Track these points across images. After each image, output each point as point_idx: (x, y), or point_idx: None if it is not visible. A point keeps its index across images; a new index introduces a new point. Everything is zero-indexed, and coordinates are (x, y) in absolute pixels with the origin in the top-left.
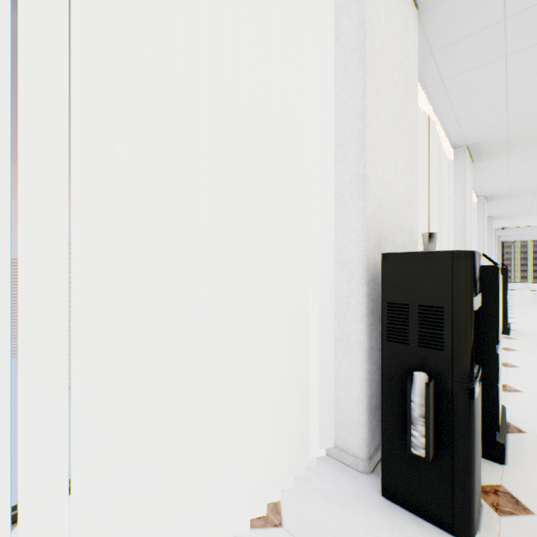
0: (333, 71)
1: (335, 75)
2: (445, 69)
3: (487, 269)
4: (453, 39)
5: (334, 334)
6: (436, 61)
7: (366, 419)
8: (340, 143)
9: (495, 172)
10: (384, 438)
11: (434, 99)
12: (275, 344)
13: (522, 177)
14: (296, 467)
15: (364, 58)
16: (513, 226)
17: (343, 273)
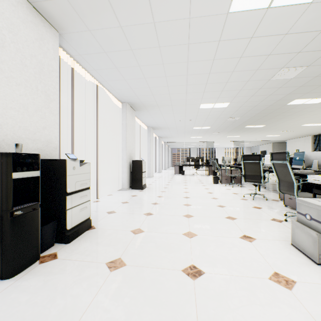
0: None
1: None
2: (92, 64)
3: (63, 161)
4: (87, 52)
5: None
6: (85, 59)
7: None
8: None
9: (147, 117)
10: None
11: (96, 77)
12: None
13: (159, 121)
14: None
15: None
16: (171, 142)
17: None
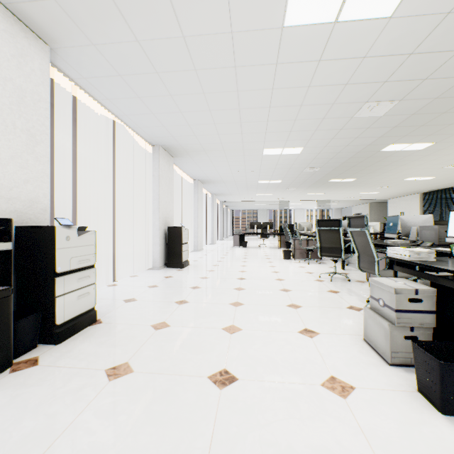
0: None
1: None
2: (103, 92)
3: (51, 228)
4: (94, 75)
5: None
6: (93, 85)
7: None
8: None
9: (192, 166)
10: None
11: (112, 109)
12: None
13: (209, 171)
14: None
15: None
16: (230, 201)
17: None
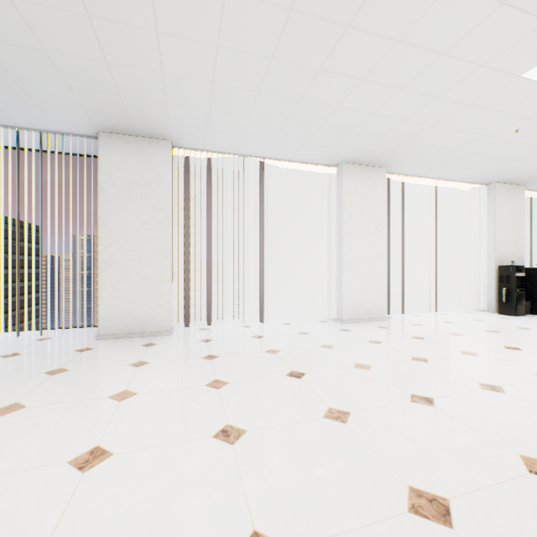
0: (486, 223)
1: (487, 224)
2: None
3: (534, 269)
4: None
5: (486, 283)
6: None
7: (495, 302)
8: (488, 240)
9: None
10: (498, 302)
11: None
12: (469, 288)
13: None
14: (475, 312)
15: (494, 222)
16: None
17: (489, 269)
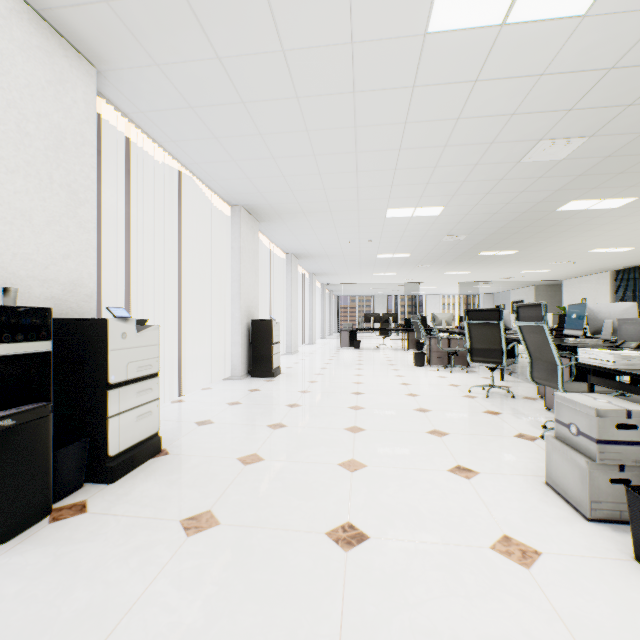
0: None
1: None
2: (167, 131)
3: (101, 321)
4: (156, 107)
5: None
6: (153, 121)
7: None
8: None
9: (285, 234)
10: None
11: (177, 155)
12: None
13: (308, 241)
14: None
15: None
16: (335, 283)
17: None
